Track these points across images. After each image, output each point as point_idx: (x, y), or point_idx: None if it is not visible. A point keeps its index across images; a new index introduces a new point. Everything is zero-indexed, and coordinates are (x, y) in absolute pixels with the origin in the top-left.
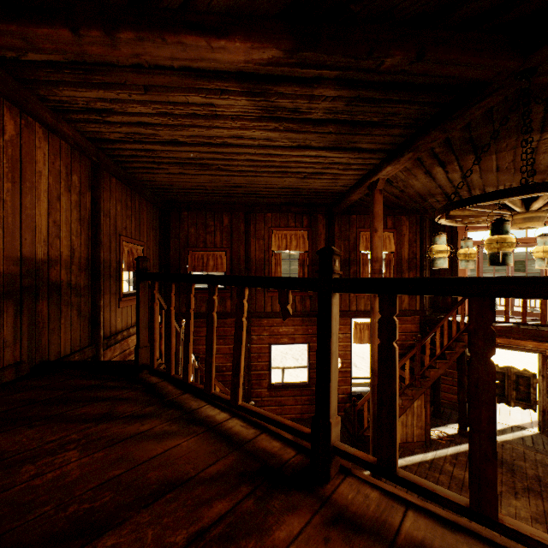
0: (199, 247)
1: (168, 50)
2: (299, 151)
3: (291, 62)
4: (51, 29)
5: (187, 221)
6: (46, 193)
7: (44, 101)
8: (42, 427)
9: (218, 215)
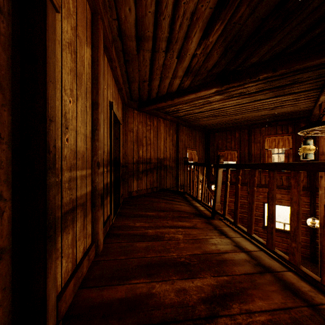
0: (223, 149)
1: (186, 98)
2: (257, 102)
3: (223, 89)
4: (161, 103)
5: (217, 137)
6: (163, 138)
7: (162, 112)
8: (159, 199)
9: (233, 132)
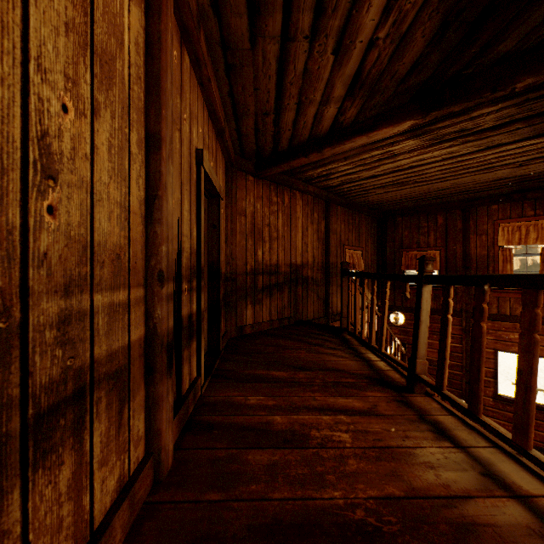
0: (411, 248)
1: (347, 147)
2: (492, 150)
3: (427, 121)
4: (298, 160)
5: (401, 225)
6: (301, 227)
7: (300, 180)
8: (294, 342)
9: (431, 216)
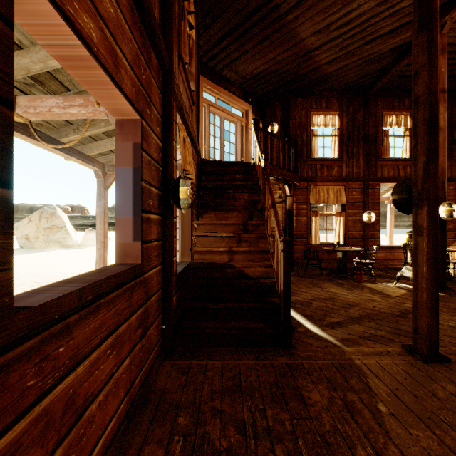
0: None
1: None
2: None
3: None
4: None
5: None
6: None
7: None
8: None
9: None
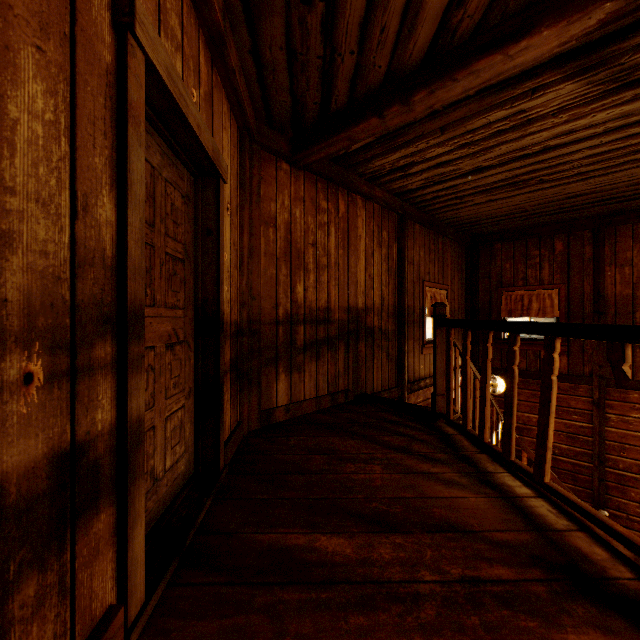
0: (516, 286)
1: (459, 87)
2: None
3: None
4: (365, 123)
5: (500, 255)
6: (364, 252)
7: (362, 176)
8: (359, 441)
9: (546, 240)
